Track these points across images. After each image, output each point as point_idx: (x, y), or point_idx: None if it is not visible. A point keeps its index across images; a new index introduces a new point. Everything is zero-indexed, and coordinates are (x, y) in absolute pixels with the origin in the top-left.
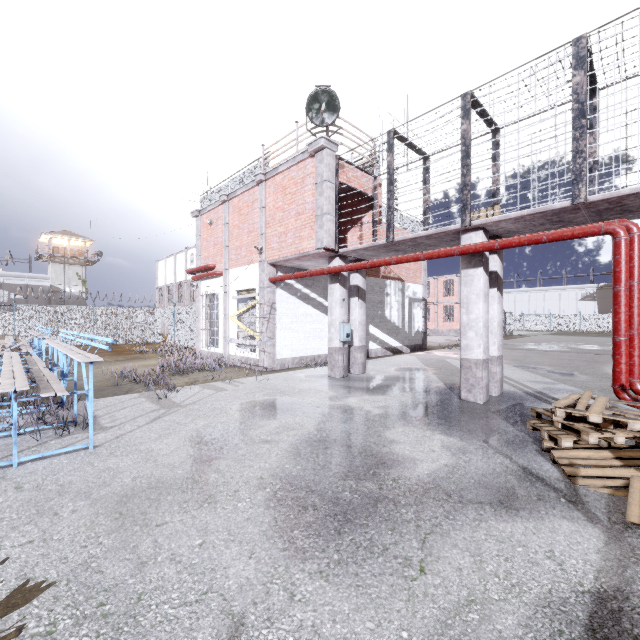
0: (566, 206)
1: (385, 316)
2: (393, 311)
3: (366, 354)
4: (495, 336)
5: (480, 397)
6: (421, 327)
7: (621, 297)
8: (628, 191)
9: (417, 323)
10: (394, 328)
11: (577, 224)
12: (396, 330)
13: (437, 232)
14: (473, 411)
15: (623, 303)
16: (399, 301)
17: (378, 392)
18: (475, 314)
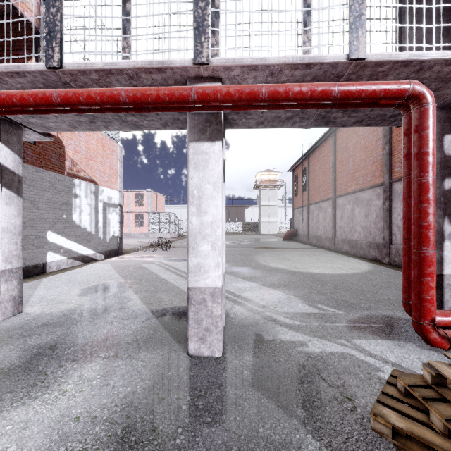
0: (340, 61)
1: (73, 220)
2: (84, 215)
3: (42, 269)
4: (223, 246)
5: (219, 347)
6: (117, 232)
7: (432, 191)
8: (407, 56)
9: (113, 228)
10: (85, 234)
11: (302, 118)
12: (88, 236)
13: (151, 65)
14: (226, 398)
15: (434, 199)
16: (92, 204)
17: (16, 389)
18: (211, 215)
